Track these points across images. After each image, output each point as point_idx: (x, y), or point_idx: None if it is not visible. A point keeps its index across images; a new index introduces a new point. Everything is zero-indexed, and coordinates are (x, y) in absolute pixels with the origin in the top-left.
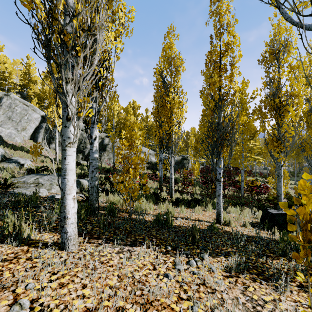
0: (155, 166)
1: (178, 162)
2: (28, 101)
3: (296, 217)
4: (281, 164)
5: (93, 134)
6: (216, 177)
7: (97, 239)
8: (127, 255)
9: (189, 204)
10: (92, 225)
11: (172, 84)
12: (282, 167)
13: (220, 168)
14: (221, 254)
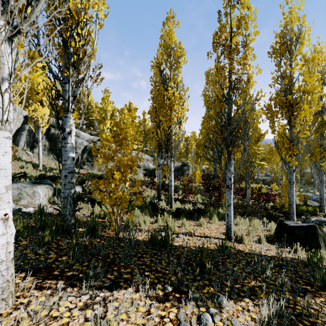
0: (153, 173)
1: (178, 169)
2: None
3: (319, 230)
4: (293, 169)
5: (66, 126)
6: (225, 183)
7: (56, 279)
8: (100, 311)
9: (192, 216)
10: (57, 254)
11: (172, 78)
12: (294, 172)
13: (230, 172)
14: (244, 294)
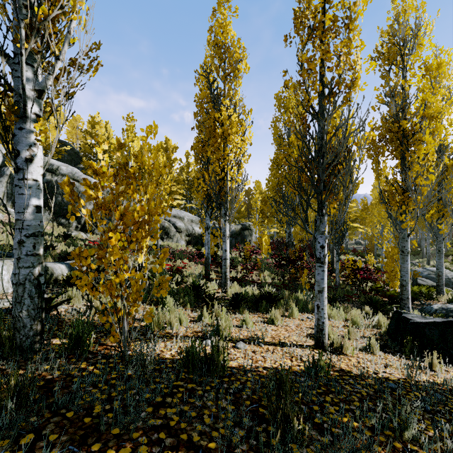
0: (200, 241)
1: (236, 234)
2: None
3: None
4: (408, 232)
5: (22, 147)
6: (315, 254)
7: None
8: None
9: (258, 305)
10: None
11: (227, 94)
12: (408, 237)
13: (322, 236)
14: None
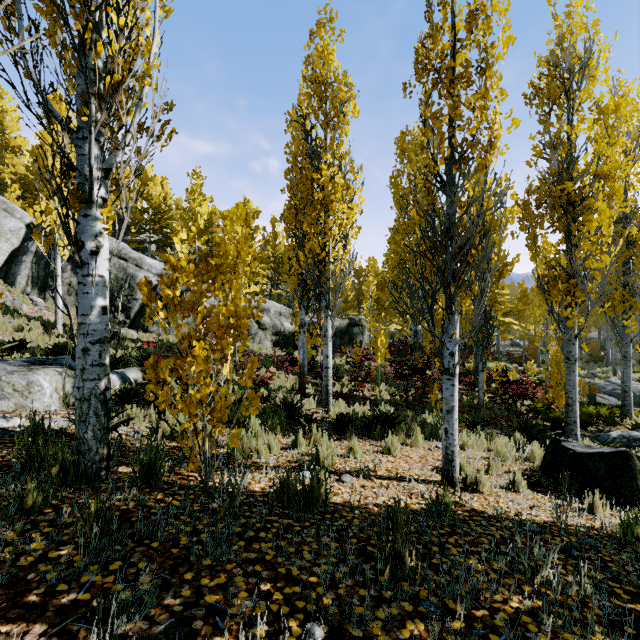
0: (291, 341)
1: (342, 332)
2: (0, 193)
3: (638, 462)
4: (575, 332)
5: (87, 238)
6: (442, 363)
7: (28, 621)
8: None
9: (370, 430)
10: (49, 539)
11: (329, 146)
12: (576, 339)
13: (452, 340)
14: (500, 638)
